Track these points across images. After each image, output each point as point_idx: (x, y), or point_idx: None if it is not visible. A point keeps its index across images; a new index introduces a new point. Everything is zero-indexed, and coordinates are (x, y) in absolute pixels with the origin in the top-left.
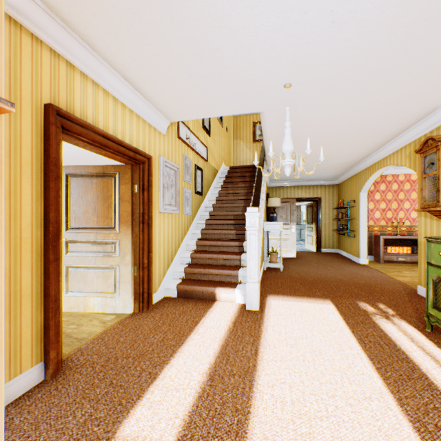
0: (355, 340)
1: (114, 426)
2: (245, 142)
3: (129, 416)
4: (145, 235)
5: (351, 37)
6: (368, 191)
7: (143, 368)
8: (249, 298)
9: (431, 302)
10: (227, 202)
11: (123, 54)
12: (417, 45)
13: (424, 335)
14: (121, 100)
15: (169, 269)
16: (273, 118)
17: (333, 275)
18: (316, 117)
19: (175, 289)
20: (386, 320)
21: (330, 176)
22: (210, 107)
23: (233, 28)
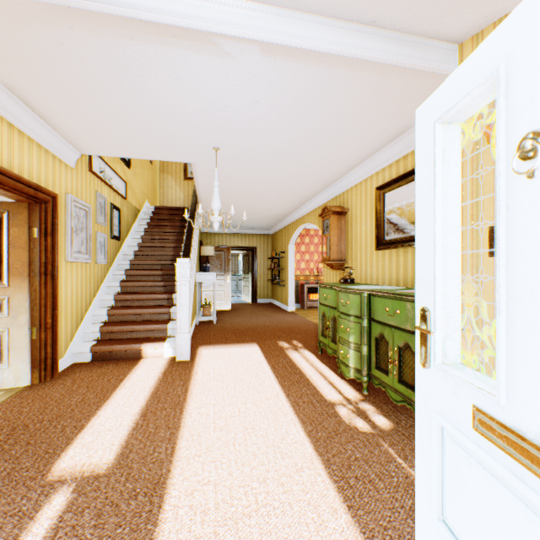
0: (269, 367)
1: (47, 466)
2: (175, 178)
3: (62, 457)
4: (49, 289)
5: (263, 130)
6: (296, 243)
7: (66, 424)
8: (180, 349)
9: (321, 331)
10: (152, 249)
11: (32, 85)
12: (307, 145)
13: (316, 356)
14: (19, 127)
15: (79, 329)
16: (205, 170)
17: (263, 323)
18: (245, 176)
19: (88, 352)
20: (295, 351)
21: (265, 226)
22: (136, 150)
23: (165, 100)
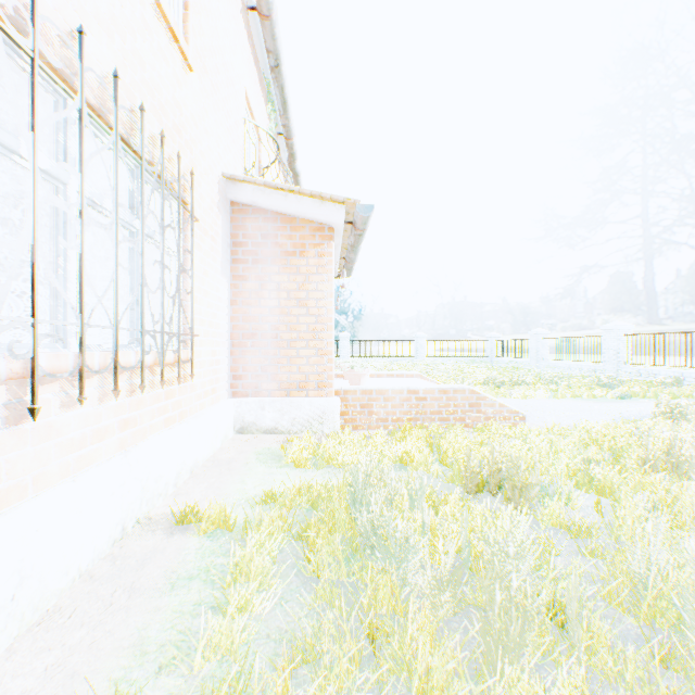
0: None
1: None
2: None
3: None
4: None
5: None
6: None
7: None
8: None
9: None
10: None
11: None
12: None
13: None
14: None
15: None
16: None
17: None
18: None
19: None
20: None
21: None
22: None
23: None
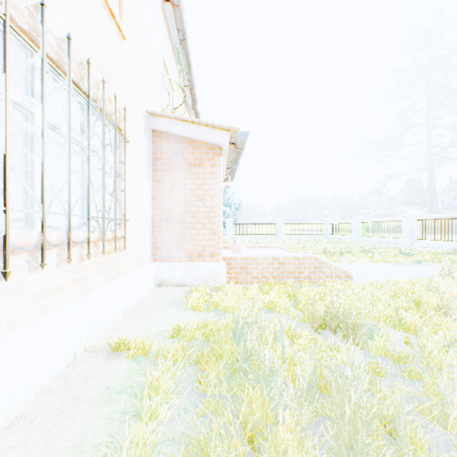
0: None
1: None
2: None
3: None
4: None
5: None
6: None
7: None
8: None
9: None
10: None
11: None
12: None
13: None
14: None
15: None
16: None
17: None
18: None
19: None
20: None
21: None
22: None
23: None
